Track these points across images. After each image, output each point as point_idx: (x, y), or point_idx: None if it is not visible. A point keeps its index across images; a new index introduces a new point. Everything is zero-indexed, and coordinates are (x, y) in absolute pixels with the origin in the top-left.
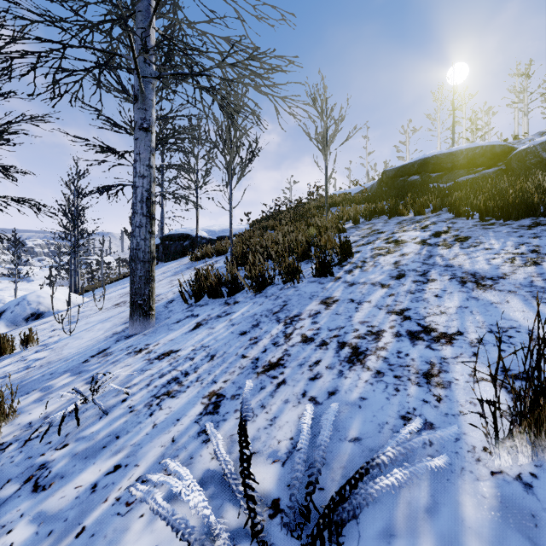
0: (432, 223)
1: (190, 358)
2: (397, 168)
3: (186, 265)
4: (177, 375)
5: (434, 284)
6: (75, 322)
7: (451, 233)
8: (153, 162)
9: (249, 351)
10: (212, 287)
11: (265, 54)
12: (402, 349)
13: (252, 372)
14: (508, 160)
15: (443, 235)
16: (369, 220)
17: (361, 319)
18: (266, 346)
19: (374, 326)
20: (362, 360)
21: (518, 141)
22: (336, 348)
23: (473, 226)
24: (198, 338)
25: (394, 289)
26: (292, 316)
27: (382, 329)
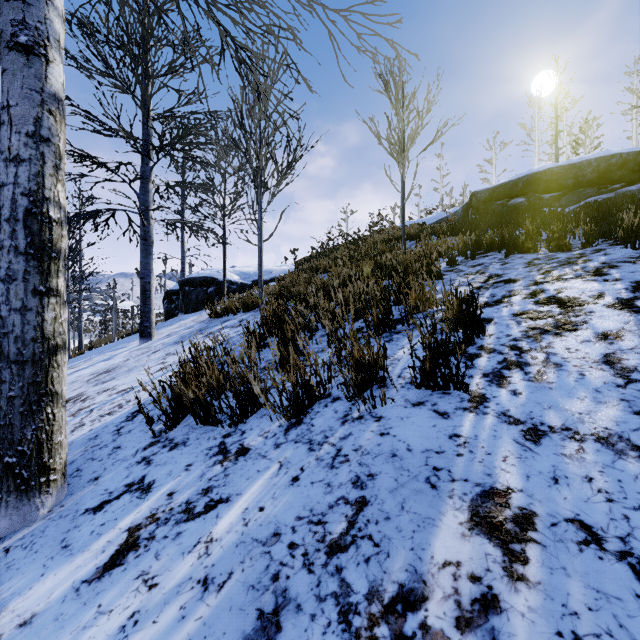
0: (605, 264)
1: None
2: (492, 188)
3: (201, 324)
4: None
5: None
6: None
7: None
8: (49, 130)
9: None
10: (197, 402)
11: None
12: None
13: None
14: None
15: None
16: (473, 259)
17: None
18: None
19: None
20: None
21: None
22: None
23: None
24: None
25: None
26: (391, 592)
27: None
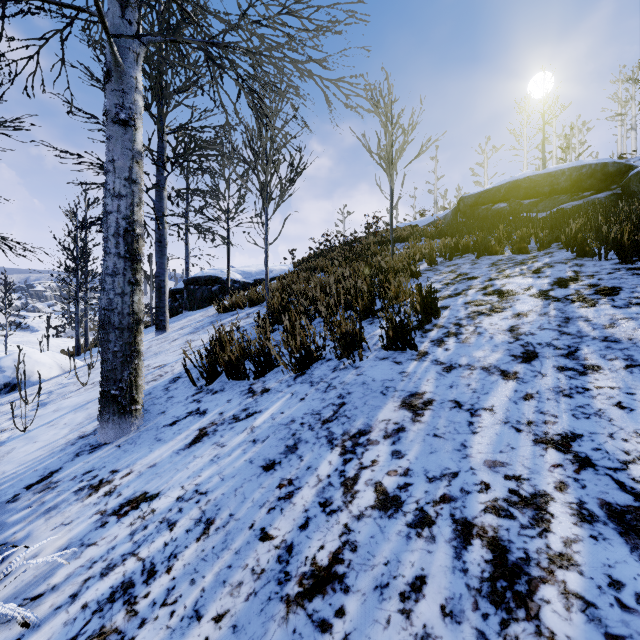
0: (545, 265)
1: (169, 523)
2: (477, 194)
3: (211, 318)
4: (134, 575)
5: (602, 377)
6: (46, 404)
7: (584, 281)
8: (136, 174)
9: (275, 521)
10: (230, 363)
11: (310, 0)
12: (618, 572)
13: (277, 594)
14: (626, 182)
15: (572, 285)
16: (450, 260)
17: (487, 455)
18: (308, 511)
19: (519, 478)
20: (526, 600)
21: (625, 160)
22: (453, 540)
23: (614, 270)
24: (194, 467)
25: (529, 384)
26: (354, 431)
27: (542, 491)
